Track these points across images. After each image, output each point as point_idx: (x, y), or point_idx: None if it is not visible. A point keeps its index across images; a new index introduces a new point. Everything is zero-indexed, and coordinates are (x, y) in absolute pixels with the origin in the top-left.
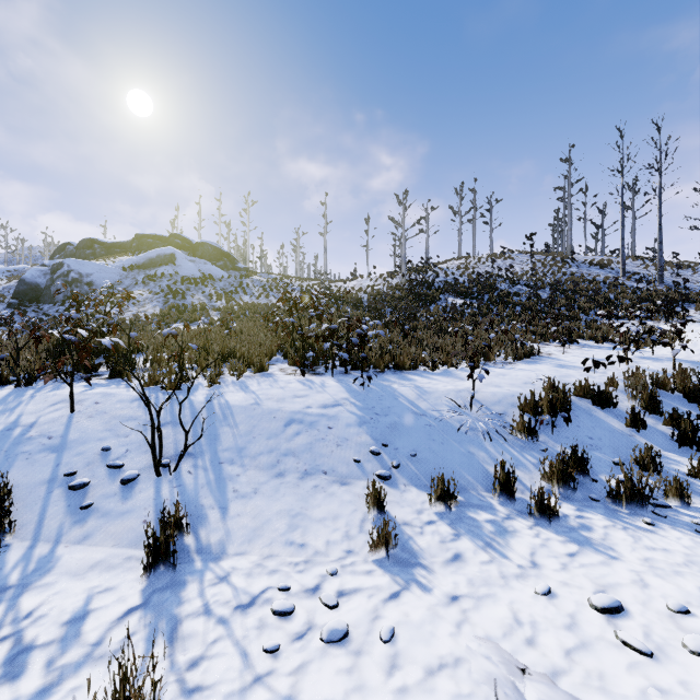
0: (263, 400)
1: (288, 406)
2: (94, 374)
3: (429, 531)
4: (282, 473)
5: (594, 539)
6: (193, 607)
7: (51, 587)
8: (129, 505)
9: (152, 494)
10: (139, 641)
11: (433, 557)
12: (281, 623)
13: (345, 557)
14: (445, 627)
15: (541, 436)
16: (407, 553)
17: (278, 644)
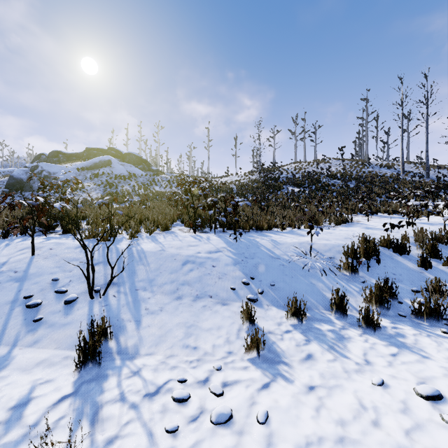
0: (167, 248)
1: (184, 252)
2: (52, 231)
3: (287, 337)
4: (180, 296)
5: (408, 344)
6: (111, 395)
7: (5, 380)
8: (69, 319)
9: (86, 311)
10: (67, 423)
11: (292, 356)
12: (179, 408)
13: (226, 356)
14: (307, 411)
15: (360, 273)
16: (272, 354)
17: (177, 426)
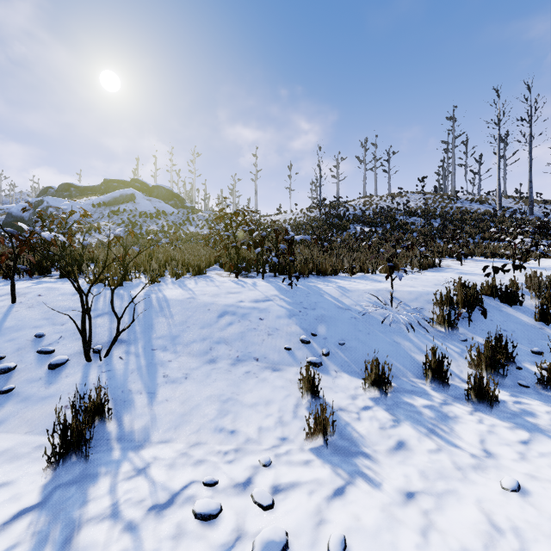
0: (198, 295)
1: (221, 300)
2: (47, 275)
3: (366, 416)
4: (214, 359)
5: (542, 425)
6: (98, 508)
7: None
8: (52, 390)
9: (78, 379)
10: None
11: (375, 445)
12: (203, 531)
13: (278, 445)
14: (408, 535)
15: (459, 329)
16: (346, 441)
17: None
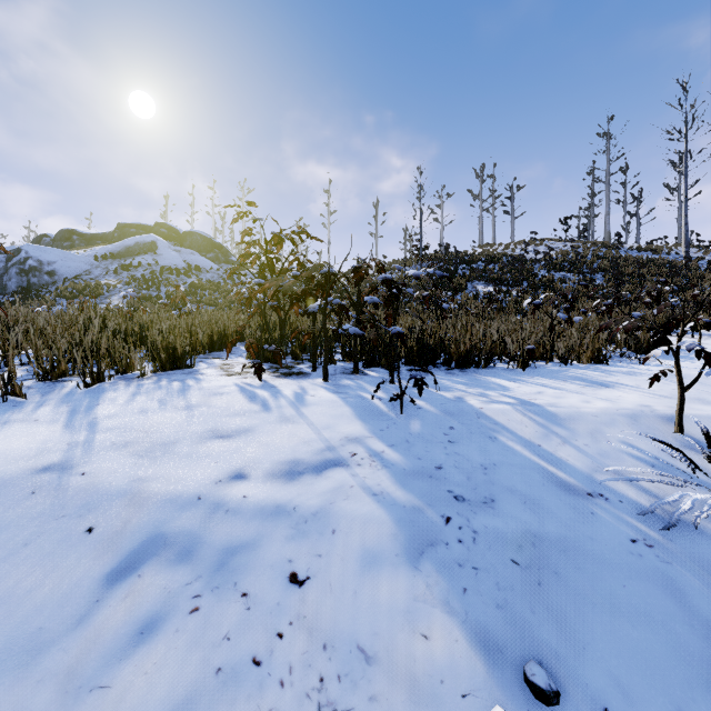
0: (94, 452)
1: (166, 473)
2: None
3: None
4: None
5: None
6: None
7: None
8: None
9: None
10: None
11: None
12: None
13: None
14: None
15: None
16: None
17: None
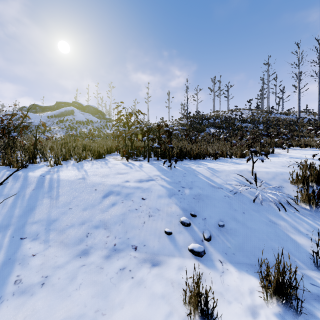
0: (89, 176)
1: (109, 180)
2: None
3: None
4: (87, 249)
5: None
6: None
7: None
8: None
9: None
10: None
11: None
12: None
13: None
14: None
15: None
16: None
17: None
